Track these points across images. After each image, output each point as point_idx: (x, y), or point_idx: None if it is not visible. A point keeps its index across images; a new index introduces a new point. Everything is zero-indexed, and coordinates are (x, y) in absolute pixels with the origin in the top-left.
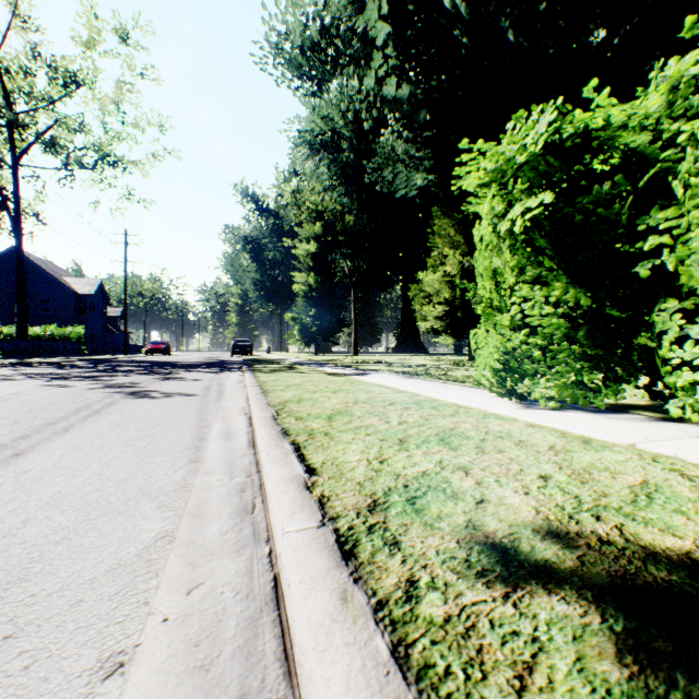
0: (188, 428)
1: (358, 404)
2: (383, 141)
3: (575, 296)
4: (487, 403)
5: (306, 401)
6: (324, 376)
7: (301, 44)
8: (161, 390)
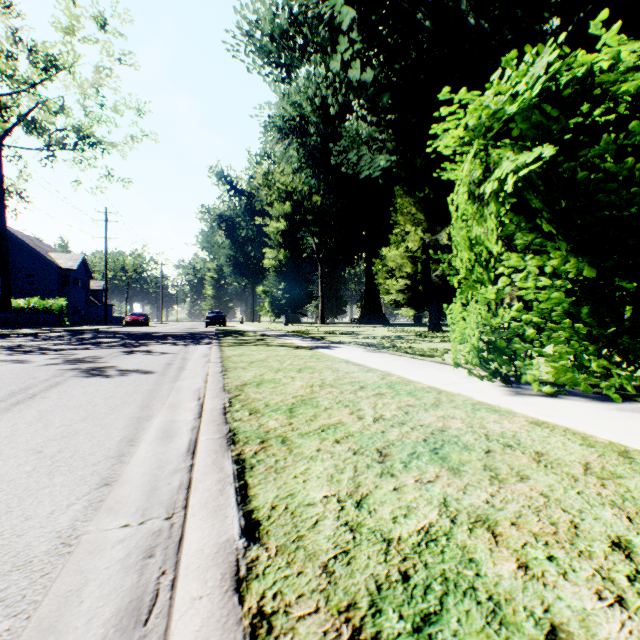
0: (123, 422)
1: (325, 388)
2: (348, 125)
3: (575, 266)
4: (468, 386)
5: (267, 383)
6: (291, 349)
7: (271, 31)
8: (119, 366)
